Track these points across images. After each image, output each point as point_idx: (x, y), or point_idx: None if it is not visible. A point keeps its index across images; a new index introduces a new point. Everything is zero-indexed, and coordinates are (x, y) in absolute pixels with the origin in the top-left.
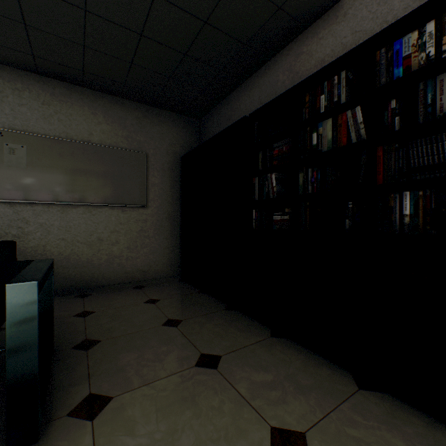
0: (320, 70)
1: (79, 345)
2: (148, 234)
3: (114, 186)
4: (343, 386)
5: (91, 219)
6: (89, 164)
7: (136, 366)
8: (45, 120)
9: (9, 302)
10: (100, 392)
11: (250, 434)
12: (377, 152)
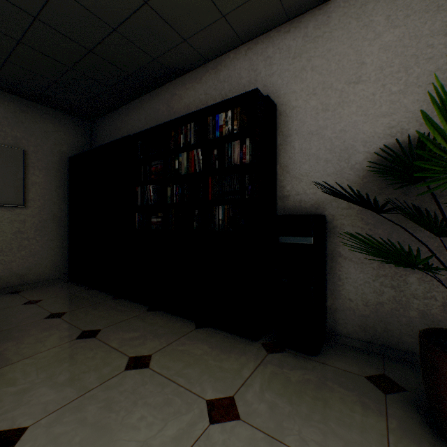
0: (179, 118)
1: None
2: (27, 236)
3: None
4: (187, 329)
5: None
6: None
7: (15, 349)
8: None
9: None
10: None
11: (114, 363)
12: (209, 180)
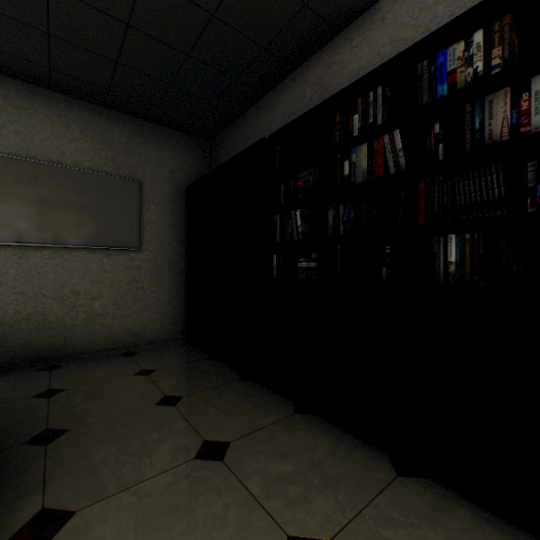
0: (352, 84)
1: (36, 439)
2: (142, 285)
3: (95, 222)
4: (379, 473)
5: (63, 266)
6: (60, 192)
7: (114, 463)
8: None
9: None
10: (58, 506)
11: None
12: (418, 186)
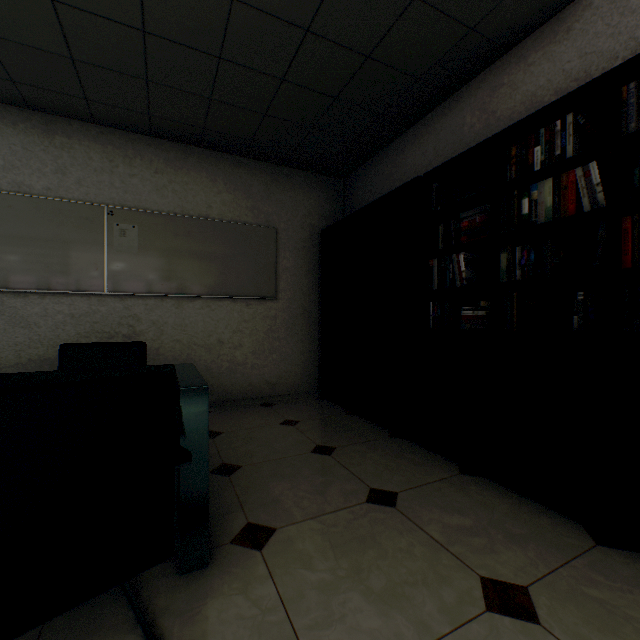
0: (534, 114)
1: (218, 470)
2: (277, 335)
3: (237, 273)
4: (573, 539)
5: (210, 316)
6: (208, 245)
7: (292, 497)
8: (158, 193)
9: (183, 407)
10: (260, 522)
11: (454, 582)
12: (622, 224)
